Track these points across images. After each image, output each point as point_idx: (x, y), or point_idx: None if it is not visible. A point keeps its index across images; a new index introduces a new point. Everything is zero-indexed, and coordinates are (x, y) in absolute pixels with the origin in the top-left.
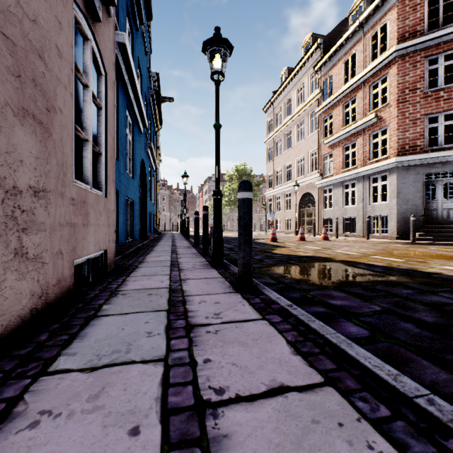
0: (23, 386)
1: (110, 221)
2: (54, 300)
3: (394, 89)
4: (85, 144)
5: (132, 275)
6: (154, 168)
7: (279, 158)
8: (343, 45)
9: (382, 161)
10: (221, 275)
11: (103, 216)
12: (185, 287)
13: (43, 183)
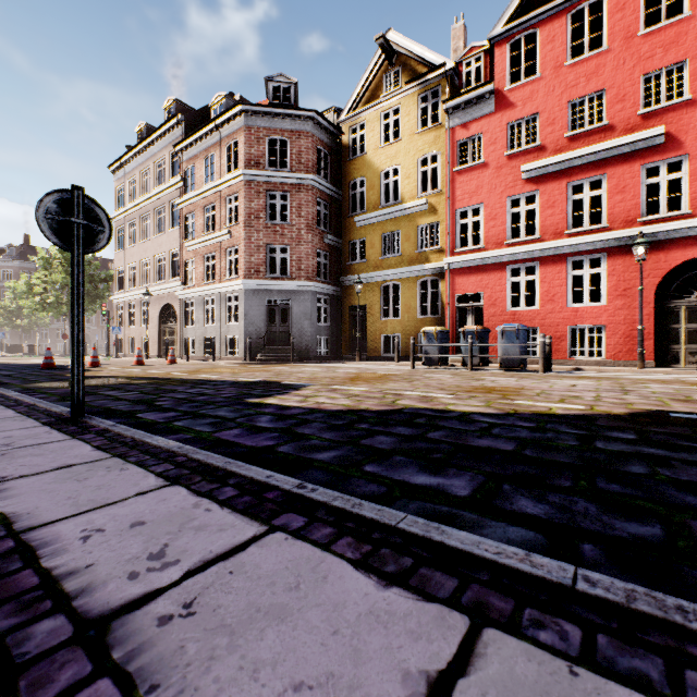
0: None
1: None
2: None
3: (243, 211)
4: None
5: None
6: None
7: (134, 250)
8: (205, 139)
9: (235, 280)
10: None
11: None
12: None
13: None
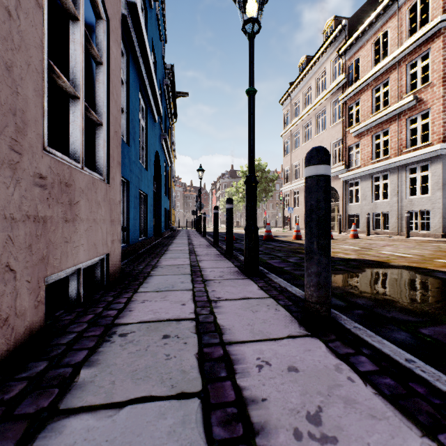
0: None
1: (113, 216)
2: None
3: (438, 66)
4: (74, 102)
5: (140, 290)
6: (169, 162)
7: (297, 152)
8: (373, 24)
9: (422, 148)
10: (265, 293)
11: (103, 209)
12: (220, 317)
13: None
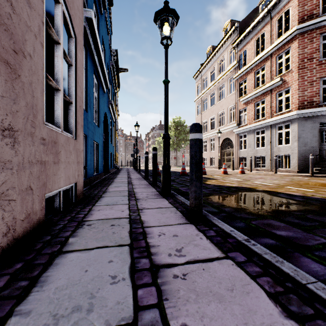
0: None
1: (79, 159)
2: (22, 234)
3: (295, 59)
4: (57, 92)
5: (96, 204)
6: (114, 119)
7: (206, 113)
8: (255, 27)
9: (286, 113)
10: (171, 205)
11: (73, 155)
12: (143, 217)
13: (9, 122)
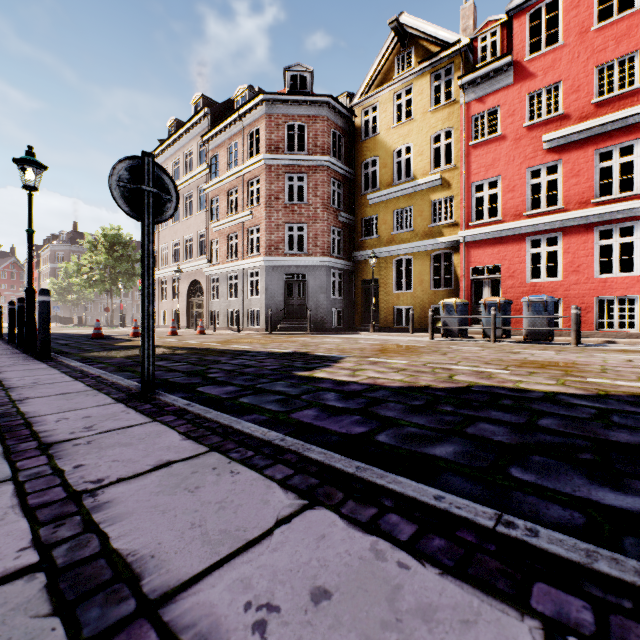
0: None
1: None
2: None
3: (264, 193)
4: None
5: None
6: None
7: (166, 232)
8: (228, 128)
9: (256, 257)
10: (29, 355)
11: None
12: None
13: None
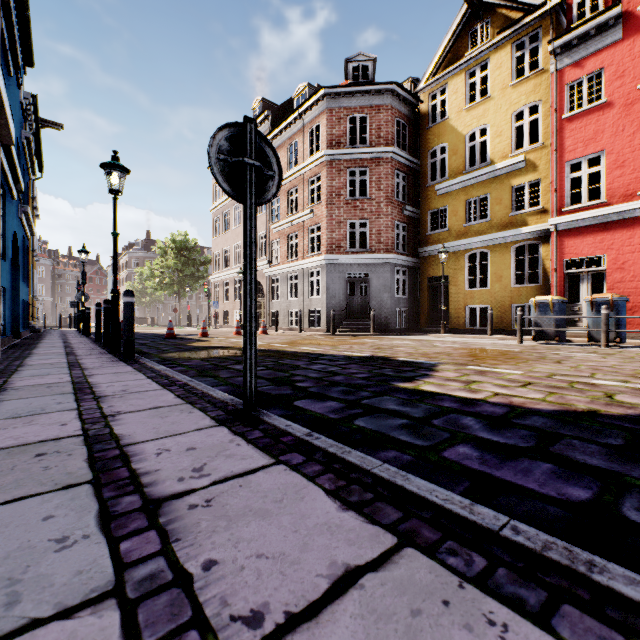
0: (5, 379)
1: None
2: None
3: (325, 190)
4: None
5: (28, 360)
6: (29, 235)
7: (228, 235)
8: (288, 128)
9: (317, 256)
10: (114, 356)
11: None
12: (81, 361)
13: None
